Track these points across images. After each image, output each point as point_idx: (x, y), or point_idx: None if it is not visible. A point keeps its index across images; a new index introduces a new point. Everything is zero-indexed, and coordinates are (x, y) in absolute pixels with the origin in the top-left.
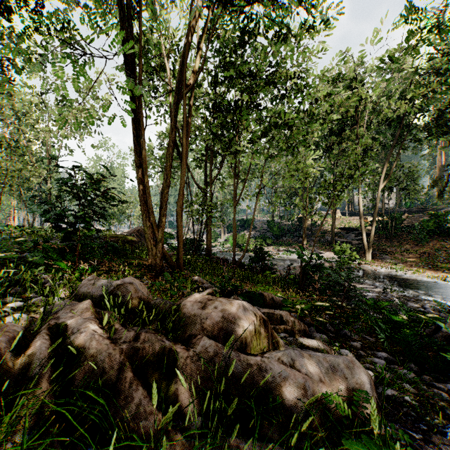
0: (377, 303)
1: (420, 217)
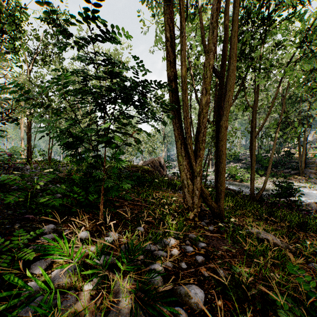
0: None
1: None
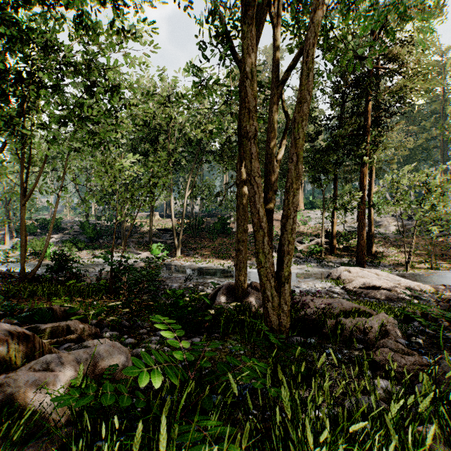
0: (176, 292)
1: (214, 220)
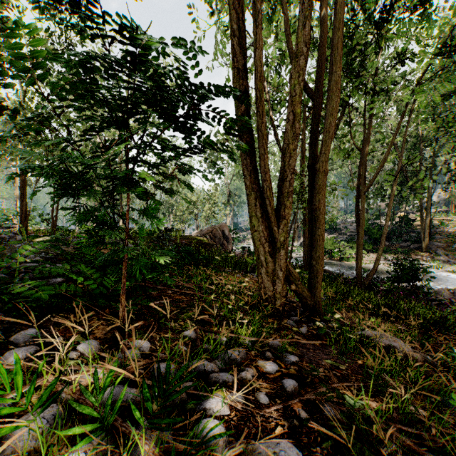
0: None
1: None
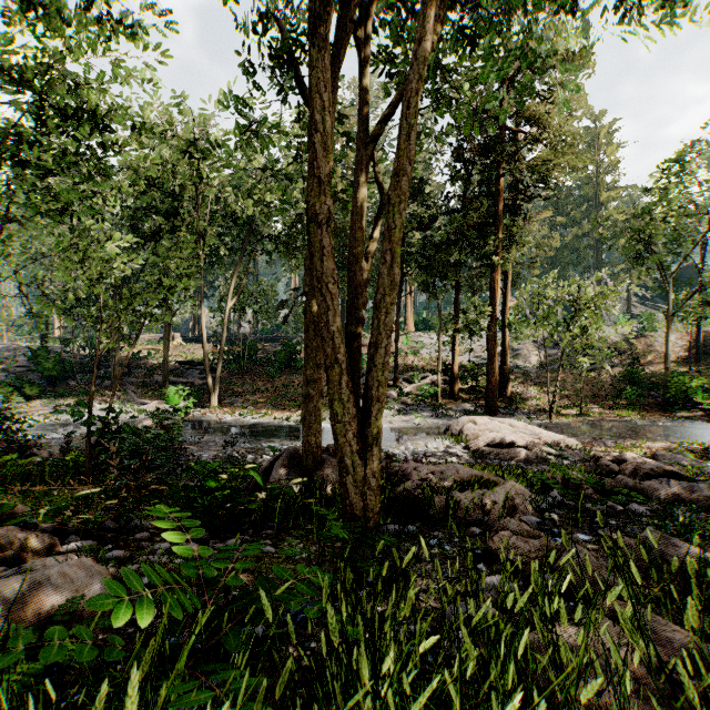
0: (207, 466)
1: (276, 347)
